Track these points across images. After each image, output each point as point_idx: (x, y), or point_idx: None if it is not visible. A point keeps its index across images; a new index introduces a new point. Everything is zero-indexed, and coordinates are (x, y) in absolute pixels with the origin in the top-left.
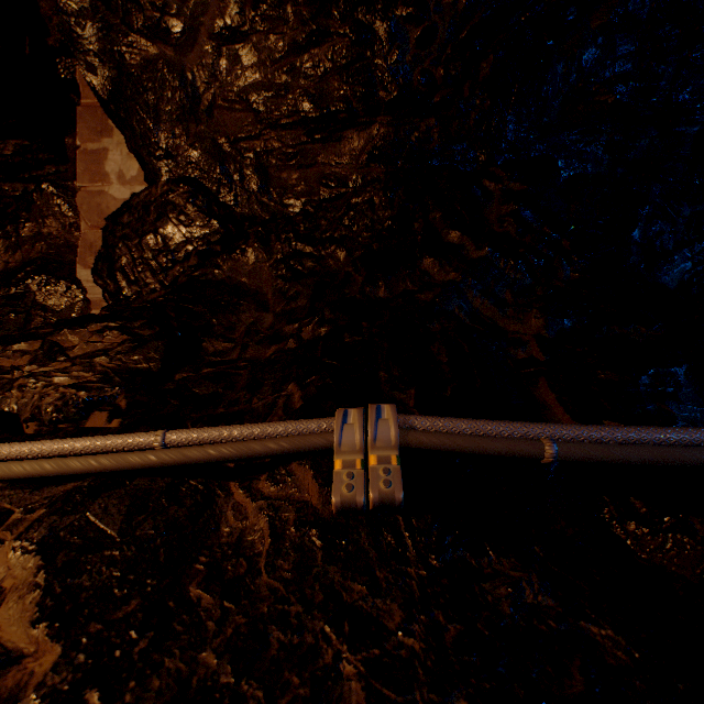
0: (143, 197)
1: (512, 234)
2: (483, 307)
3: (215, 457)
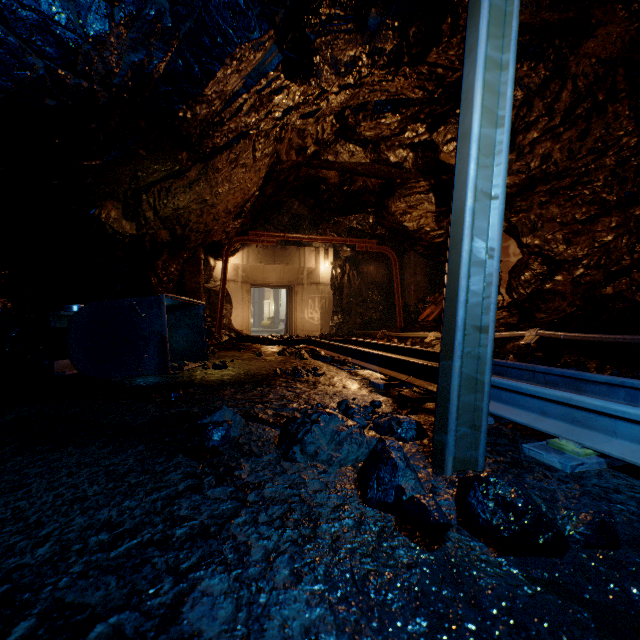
0: (520, 261)
1: None
2: None
3: (506, 336)
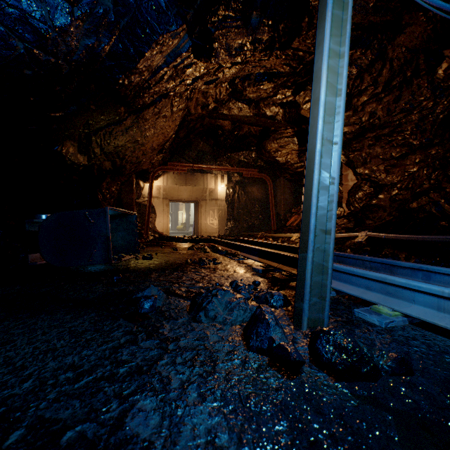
0: (355, 184)
1: None
2: (447, 208)
3: (346, 236)
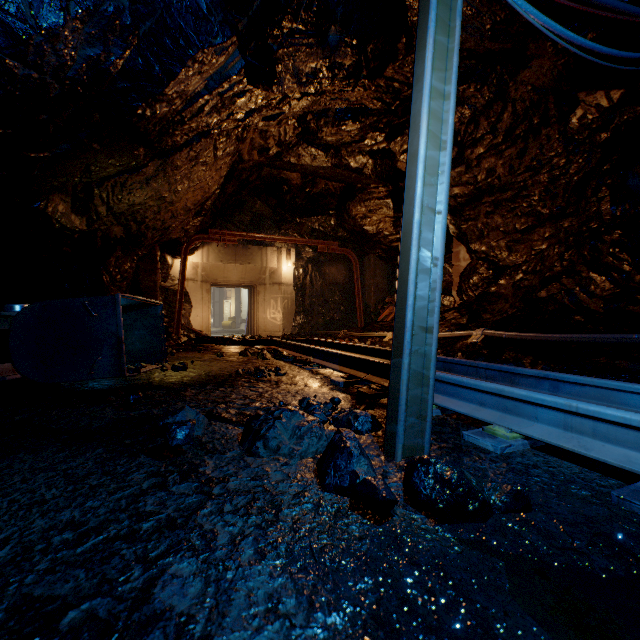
0: (469, 265)
1: (608, 263)
2: (583, 299)
3: (456, 336)
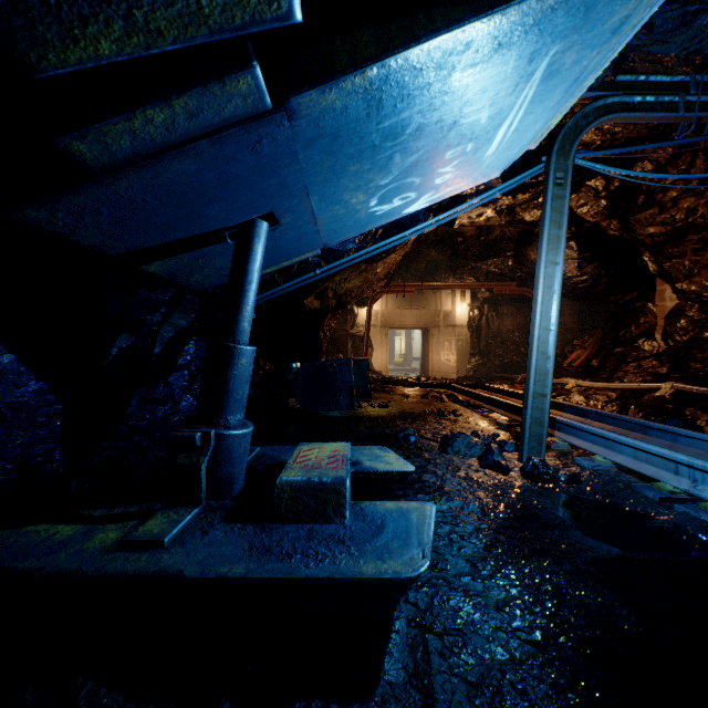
0: (676, 306)
1: None
2: None
3: (644, 388)
